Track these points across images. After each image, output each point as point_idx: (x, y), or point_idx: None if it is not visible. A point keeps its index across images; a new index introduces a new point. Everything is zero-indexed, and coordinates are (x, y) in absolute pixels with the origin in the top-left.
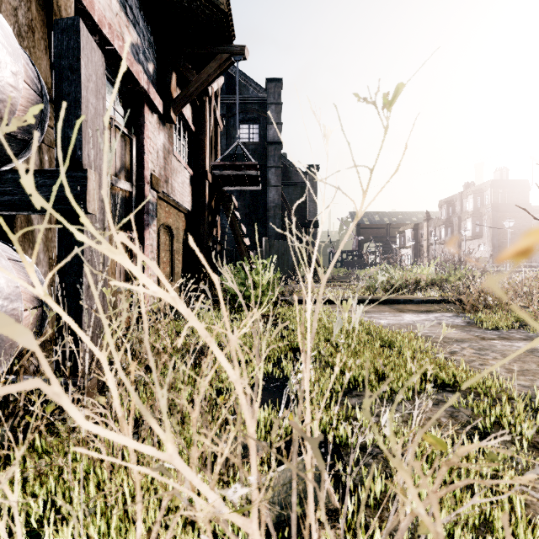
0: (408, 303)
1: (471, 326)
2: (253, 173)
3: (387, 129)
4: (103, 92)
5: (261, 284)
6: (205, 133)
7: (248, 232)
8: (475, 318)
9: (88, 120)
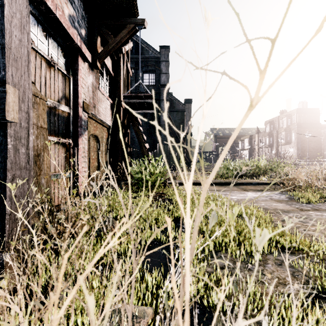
0: (249, 185)
1: (291, 200)
2: (150, 101)
3: None
4: (27, 28)
5: (155, 173)
6: (120, 77)
7: (149, 140)
8: (294, 195)
9: (12, 48)
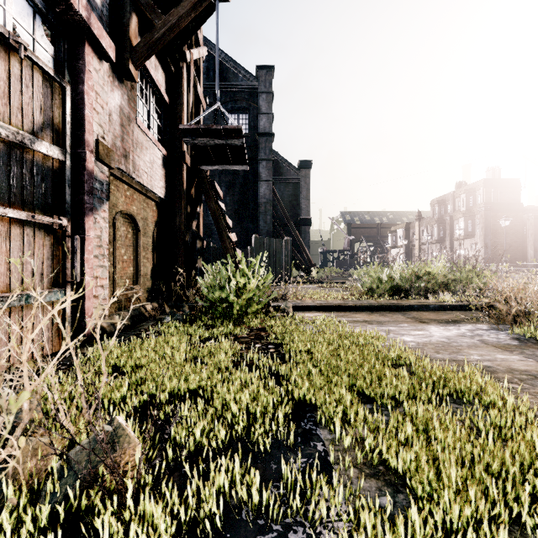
0: (423, 309)
1: (528, 346)
2: (237, 142)
3: None
4: None
5: (248, 289)
6: (182, 106)
7: (238, 229)
8: (527, 334)
9: None
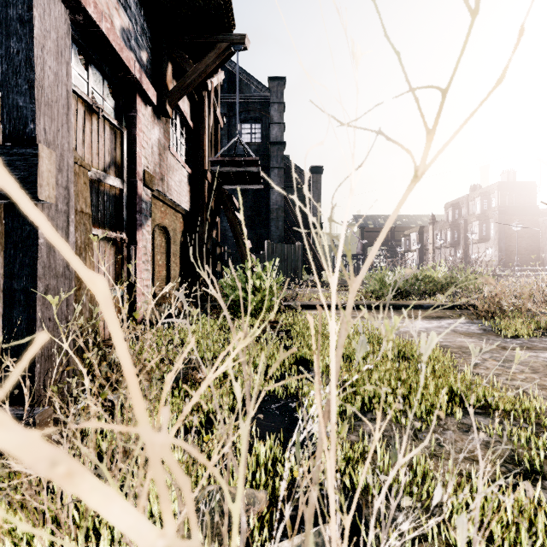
0: (418, 309)
1: (488, 334)
2: (254, 169)
3: (478, 10)
4: (66, 55)
5: (263, 288)
6: (204, 130)
7: (250, 234)
8: (492, 325)
9: (45, 87)
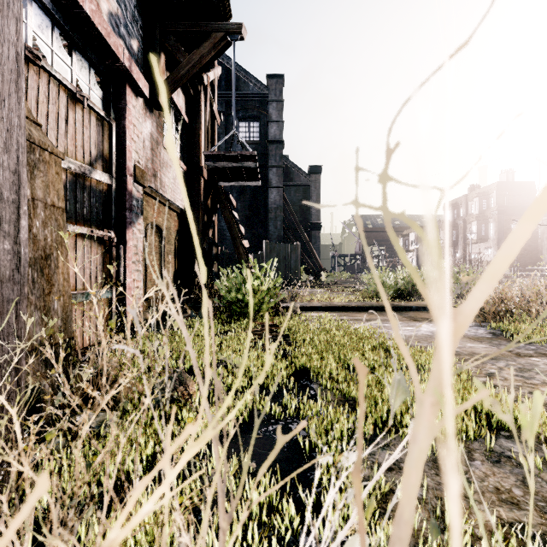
0: (421, 310)
1: (498, 338)
2: (251, 165)
3: None
4: (16, 9)
5: (260, 290)
6: (200, 125)
7: (249, 234)
8: (501, 329)
9: None
